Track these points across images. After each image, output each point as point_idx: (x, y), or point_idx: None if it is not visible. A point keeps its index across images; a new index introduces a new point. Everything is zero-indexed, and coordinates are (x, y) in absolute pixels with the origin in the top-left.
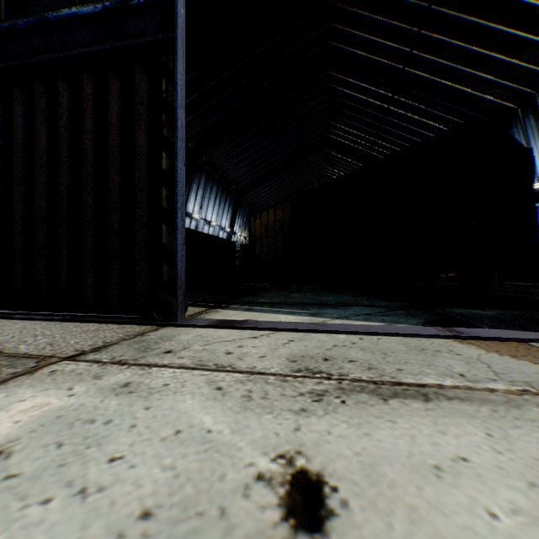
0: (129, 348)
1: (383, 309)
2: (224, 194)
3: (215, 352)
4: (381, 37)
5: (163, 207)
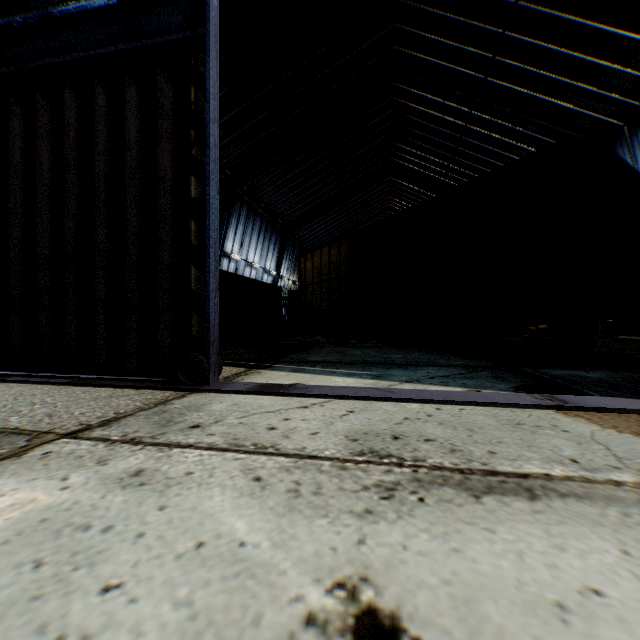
0: (146, 421)
1: (463, 370)
2: (269, 231)
3: (254, 427)
4: (457, 40)
5: (192, 245)
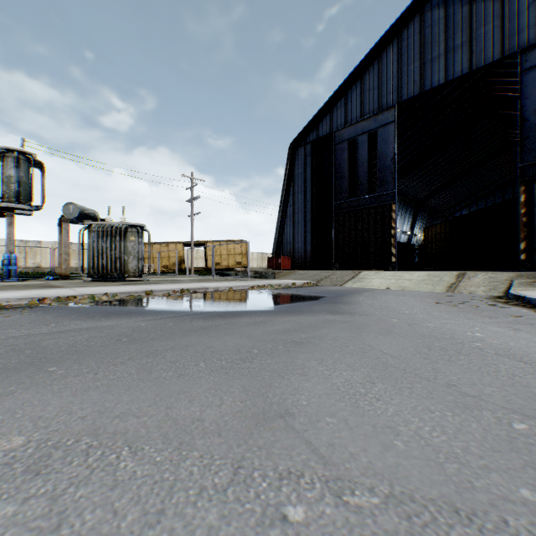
0: None
1: None
2: (405, 207)
3: None
4: None
5: (391, 243)
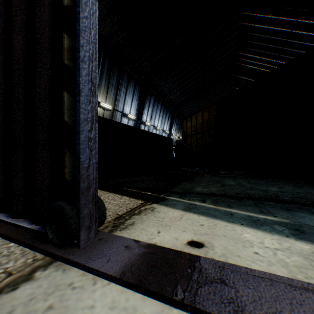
0: None
1: None
2: (165, 110)
3: None
4: None
5: (65, 65)
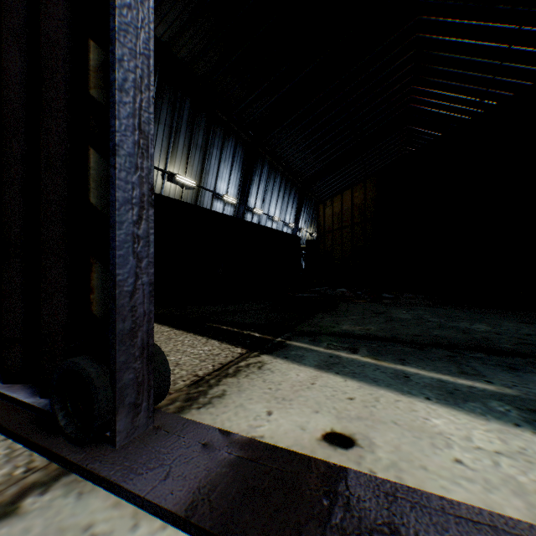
0: None
1: None
2: (288, 187)
3: None
4: None
5: (91, 99)
